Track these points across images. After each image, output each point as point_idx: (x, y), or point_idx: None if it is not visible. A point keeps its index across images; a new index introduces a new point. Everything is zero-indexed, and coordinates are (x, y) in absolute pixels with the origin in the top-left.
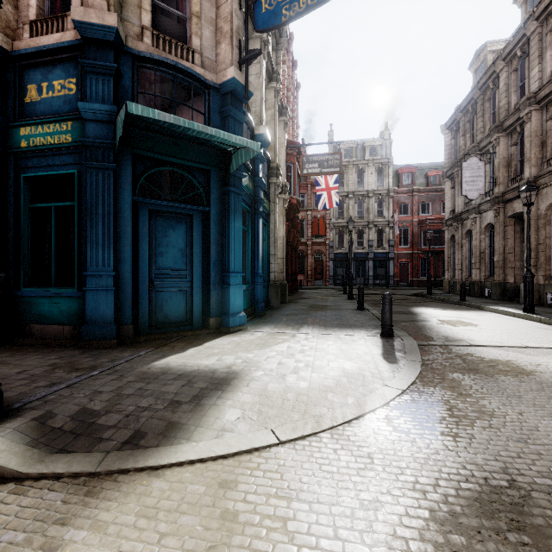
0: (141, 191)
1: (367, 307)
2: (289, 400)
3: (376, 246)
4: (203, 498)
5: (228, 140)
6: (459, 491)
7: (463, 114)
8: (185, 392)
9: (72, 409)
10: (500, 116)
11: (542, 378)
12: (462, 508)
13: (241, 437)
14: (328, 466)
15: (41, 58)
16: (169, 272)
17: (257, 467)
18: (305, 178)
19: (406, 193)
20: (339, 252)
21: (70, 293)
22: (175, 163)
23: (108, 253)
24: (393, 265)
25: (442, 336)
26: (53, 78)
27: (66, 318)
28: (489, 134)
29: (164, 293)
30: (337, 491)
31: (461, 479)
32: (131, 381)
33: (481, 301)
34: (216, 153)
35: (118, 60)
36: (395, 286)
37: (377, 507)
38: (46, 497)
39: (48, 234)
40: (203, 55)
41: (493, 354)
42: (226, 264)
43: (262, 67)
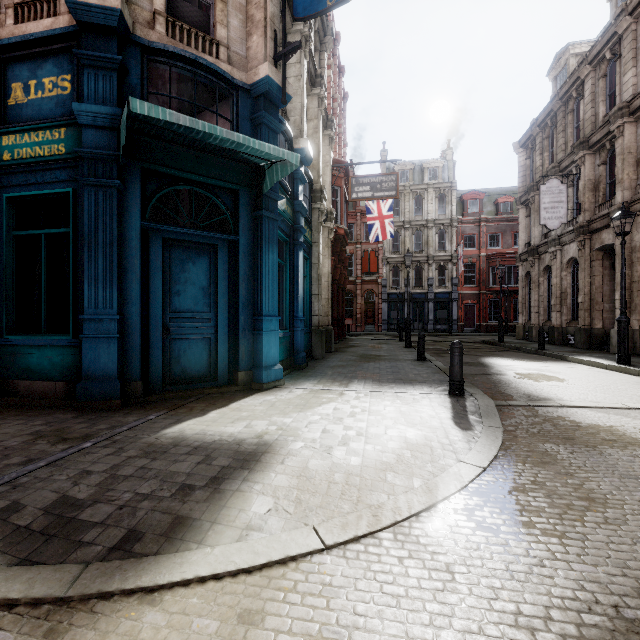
0: (154, 215)
1: (429, 357)
2: (337, 483)
3: (437, 285)
4: None
5: (259, 150)
6: (582, 628)
7: (540, 129)
8: (200, 471)
9: (48, 498)
10: (586, 131)
11: None
12: None
13: (272, 539)
14: (392, 585)
15: (28, 49)
16: (188, 316)
17: (293, 588)
18: (354, 205)
19: (472, 223)
20: (393, 292)
21: (63, 342)
22: (195, 181)
23: (110, 291)
24: (457, 307)
25: (524, 394)
26: (42, 74)
27: (59, 373)
28: (572, 152)
29: (181, 341)
30: (407, 628)
31: (581, 609)
32: (132, 457)
33: (564, 350)
34: (247, 169)
35: (123, 52)
36: (459, 332)
37: None
38: None
39: (38, 268)
40: (231, 49)
41: (591, 418)
42: (258, 305)
43: (303, 68)
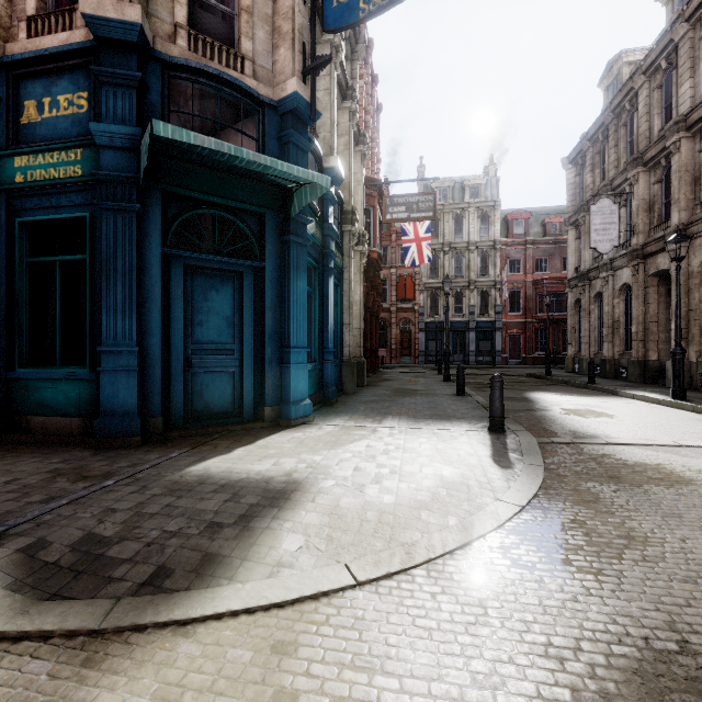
0: (175, 240)
1: (469, 392)
2: (369, 521)
3: (479, 313)
4: (249, 671)
5: (287, 172)
6: (610, 658)
7: (591, 143)
8: (228, 509)
9: (74, 535)
10: (640, 146)
11: None
12: (617, 686)
13: (303, 576)
14: (424, 619)
15: (42, 65)
16: (211, 348)
17: (325, 622)
18: (388, 226)
19: (517, 245)
20: (431, 320)
21: (80, 375)
22: (219, 204)
23: (129, 322)
24: (501, 337)
25: (569, 431)
26: (57, 91)
27: (75, 408)
28: (625, 170)
29: (204, 375)
30: (439, 658)
31: (611, 640)
32: (157, 495)
33: (615, 384)
34: (273, 191)
35: (143, 68)
36: (503, 364)
37: (496, 684)
38: (26, 668)
39: (52, 297)
40: (256, 63)
41: (638, 456)
42: (286, 336)
43: (333, 81)
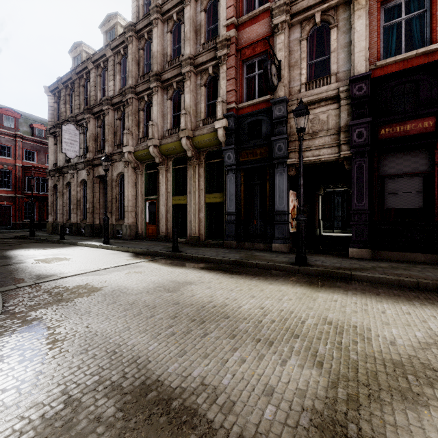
0: None
1: None
2: None
3: None
4: None
5: None
6: None
7: (64, 86)
8: None
9: None
10: (91, 103)
11: (106, 290)
12: None
13: None
14: None
15: None
16: None
17: None
18: None
19: (8, 136)
20: None
21: None
22: None
23: None
24: None
25: (35, 275)
26: None
27: None
28: (84, 112)
29: None
30: None
31: None
32: None
33: (77, 238)
34: None
35: None
36: None
37: None
38: None
39: None
40: None
41: (77, 281)
42: None
43: None
